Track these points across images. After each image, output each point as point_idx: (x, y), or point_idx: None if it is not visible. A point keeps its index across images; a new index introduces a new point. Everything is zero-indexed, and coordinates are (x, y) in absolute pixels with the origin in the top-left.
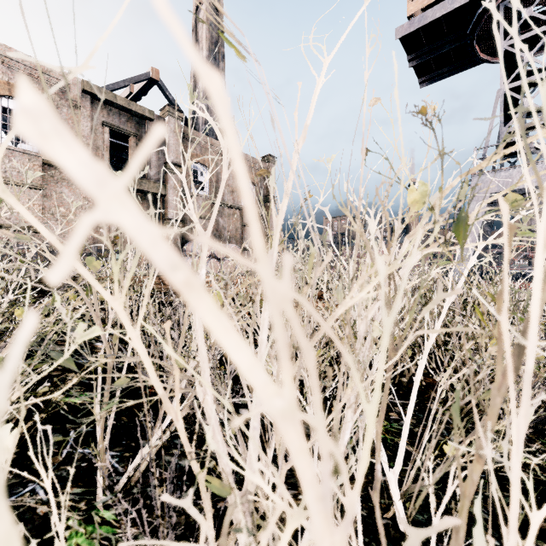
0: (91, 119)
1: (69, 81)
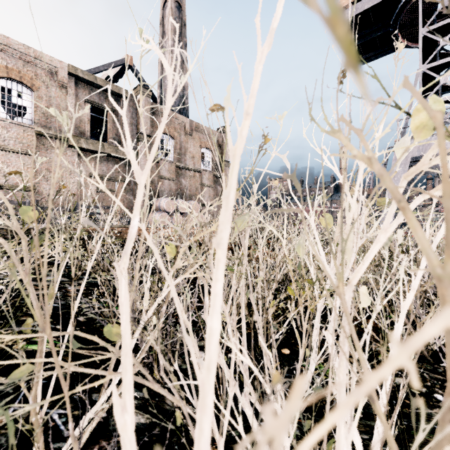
0: (76, 97)
1: (57, 65)
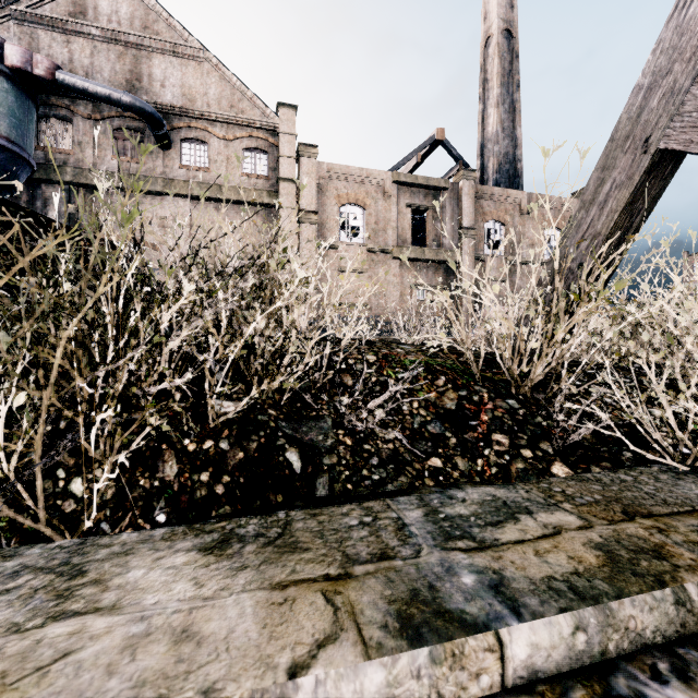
0: (398, 204)
1: (383, 177)
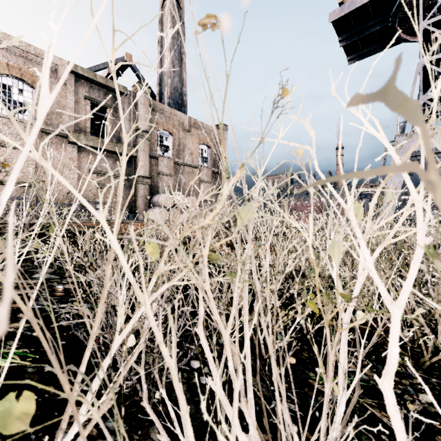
0: (76, 94)
1: (57, 62)
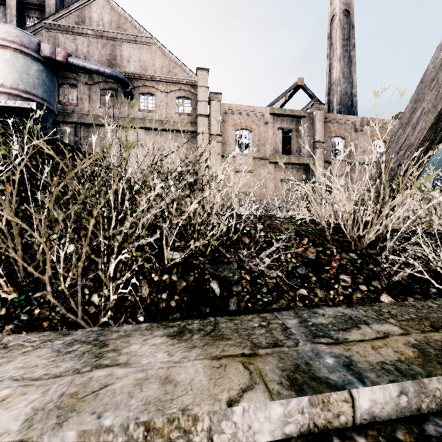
0: (273, 128)
1: (263, 111)
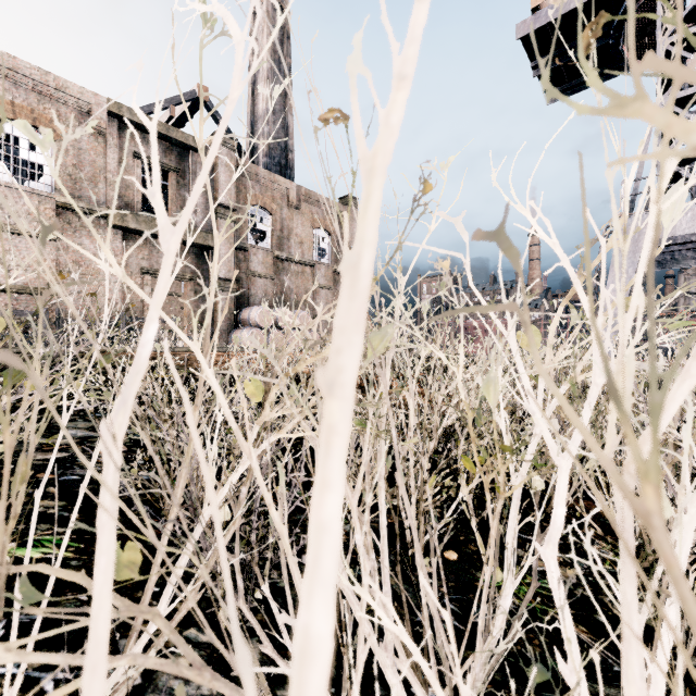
0: (119, 150)
1: (91, 100)
